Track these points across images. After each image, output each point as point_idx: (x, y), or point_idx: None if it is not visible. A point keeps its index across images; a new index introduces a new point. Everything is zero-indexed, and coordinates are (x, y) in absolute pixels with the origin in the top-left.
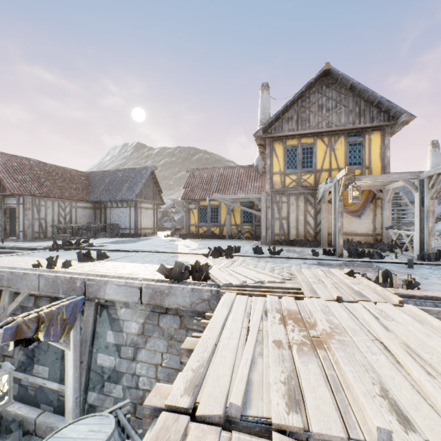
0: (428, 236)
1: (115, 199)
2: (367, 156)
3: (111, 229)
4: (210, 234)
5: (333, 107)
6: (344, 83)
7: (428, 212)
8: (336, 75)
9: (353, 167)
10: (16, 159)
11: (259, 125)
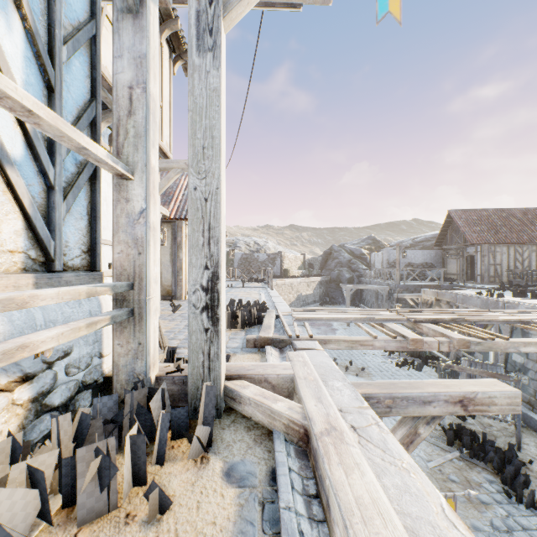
0: None
1: None
2: None
3: None
4: None
5: None
6: None
7: None
8: None
9: None
10: (474, 213)
11: None
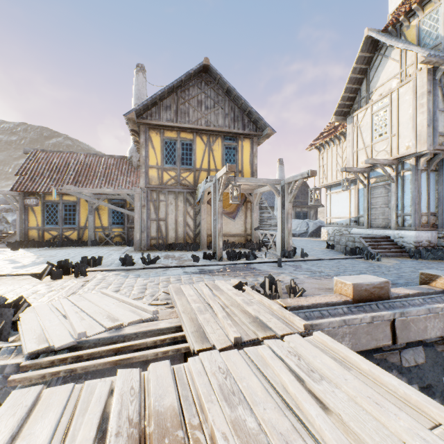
0: (288, 235)
1: None
2: (240, 161)
3: None
4: (63, 240)
5: (211, 106)
6: (222, 84)
7: (288, 214)
8: (215, 74)
9: (234, 165)
10: None
11: None
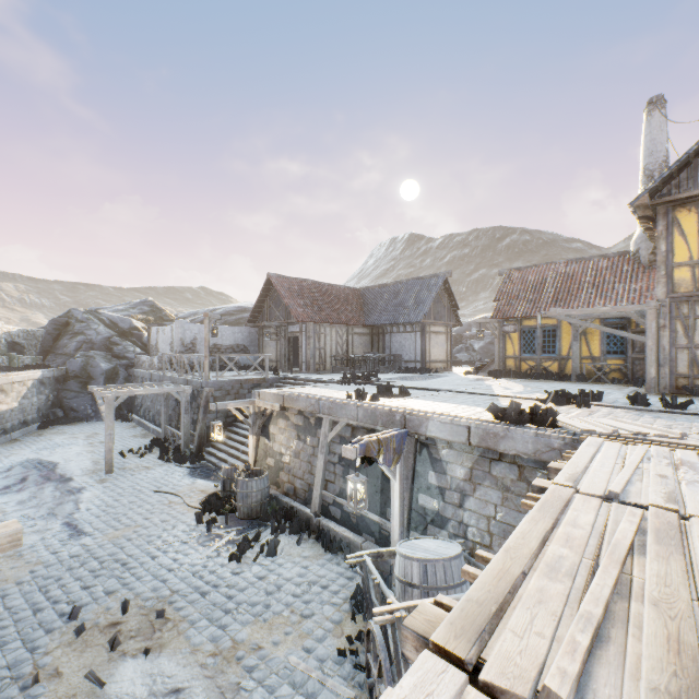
0: None
1: (397, 322)
2: None
3: (390, 362)
4: (541, 372)
5: None
6: None
7: None
8: None
9: None
10: (296, 282)
11: (641, 177)
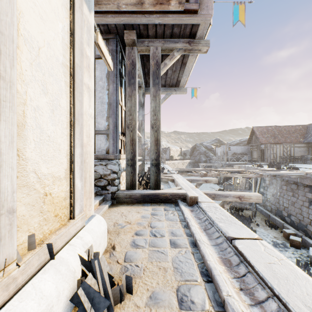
0: None
1: None
2: None
3: None
4: None
5: None
6: None
7: None
8: None
9: None
10: (265, 128)
11: None
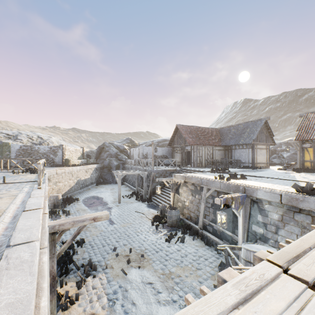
0: None
1: (238, 143)
2: None
3: (234, 163)
4: None
5: None
6: None
7: None
8: None
9: None
10: (188, 127)
11: None
